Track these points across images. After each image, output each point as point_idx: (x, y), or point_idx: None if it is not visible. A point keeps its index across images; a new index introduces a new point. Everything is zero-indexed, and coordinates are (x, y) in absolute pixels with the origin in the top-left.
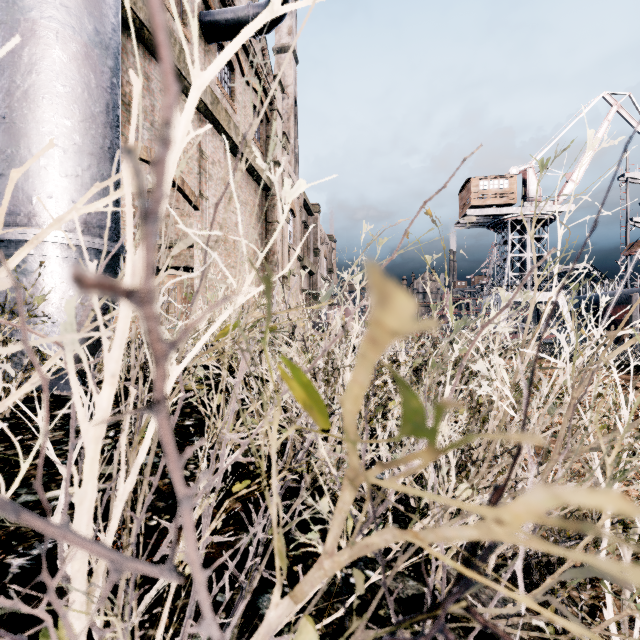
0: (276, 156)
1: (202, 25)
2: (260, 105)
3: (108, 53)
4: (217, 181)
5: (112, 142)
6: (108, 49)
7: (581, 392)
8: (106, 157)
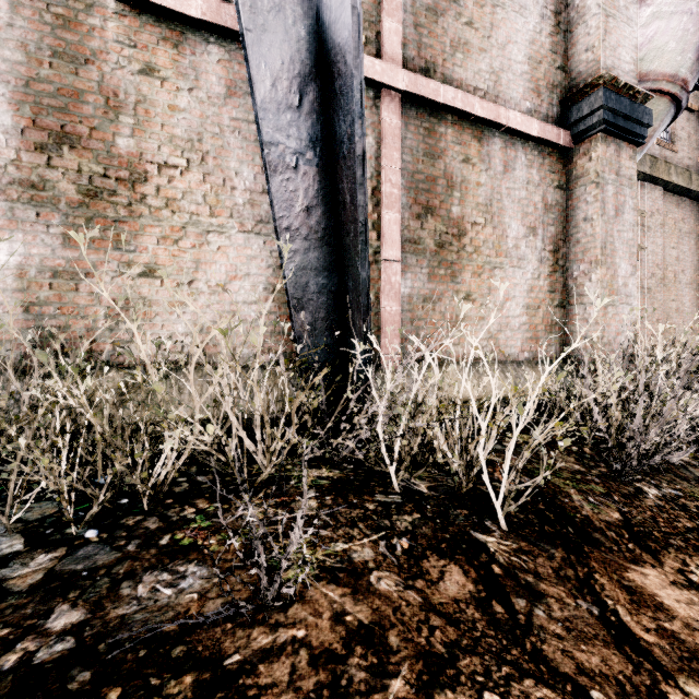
0: None
1: None
2: None
3: None
4: (655, 228)
5: None
6: None
7: None
8: None
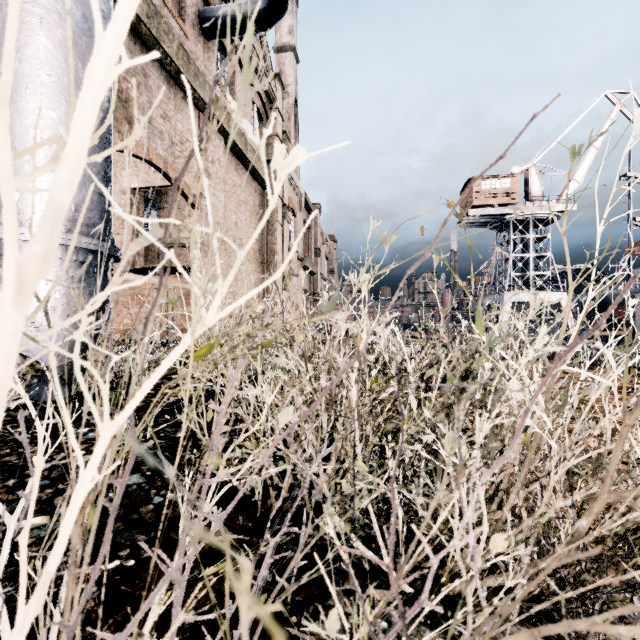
0: None
1: (201, 21)
2: (260, 104)
3: None
4: (216, 180)
5: (102, 136)
6: None
7: (636, 419)
8: (95, 151)
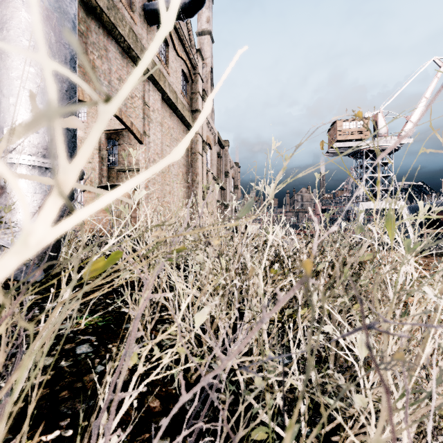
0: (198, 106)
1: (145, 12)
2: (187, 70)
3: (65, 17)
4: (156, 124)
5: (69, 86)
6: (65, 14)
7: None
8: (64, 98)
